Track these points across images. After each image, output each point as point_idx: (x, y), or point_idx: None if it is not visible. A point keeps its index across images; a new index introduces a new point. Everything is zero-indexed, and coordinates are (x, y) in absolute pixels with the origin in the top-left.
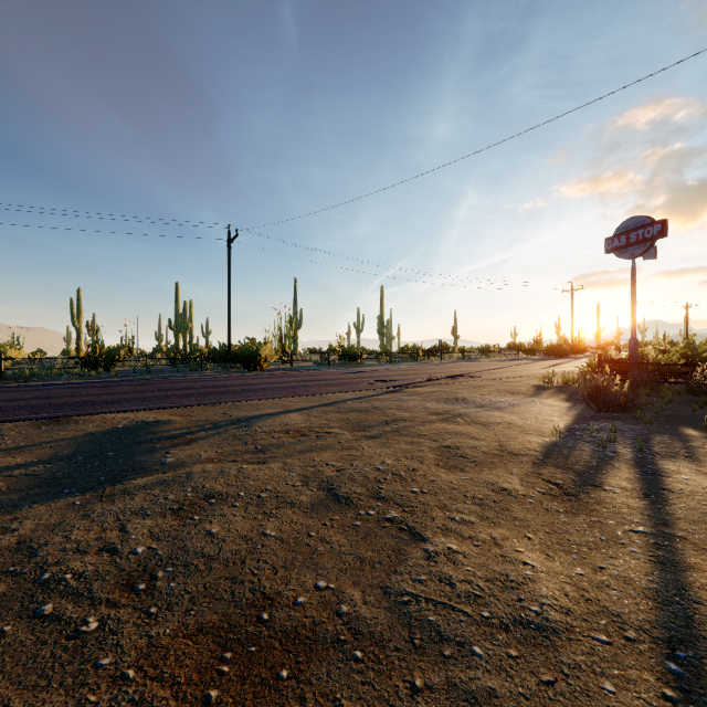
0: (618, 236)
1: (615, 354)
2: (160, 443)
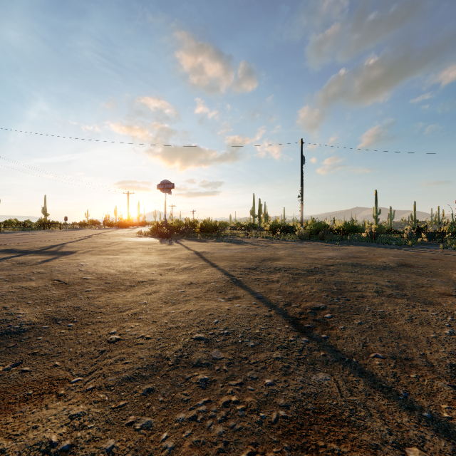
0: (161, 185)
1: (160, 224)
2: (48, 250)
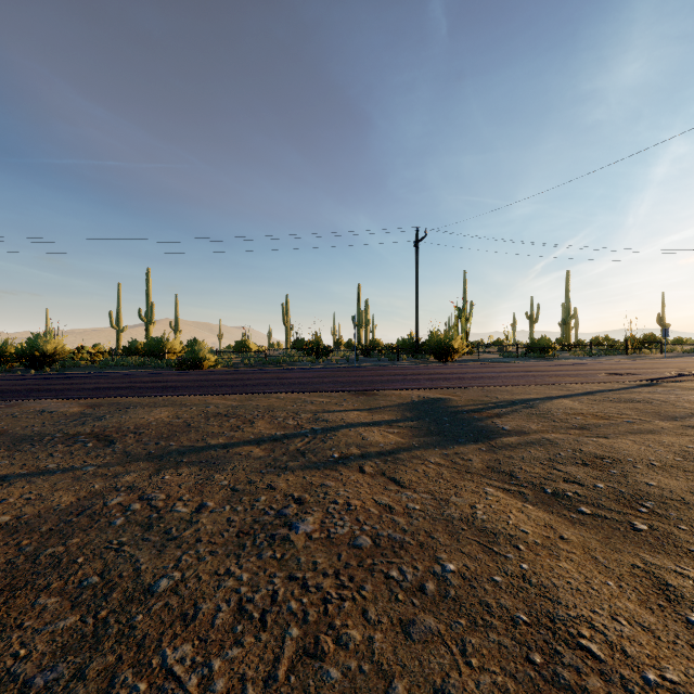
0: None
1: None
2: (473, 415)
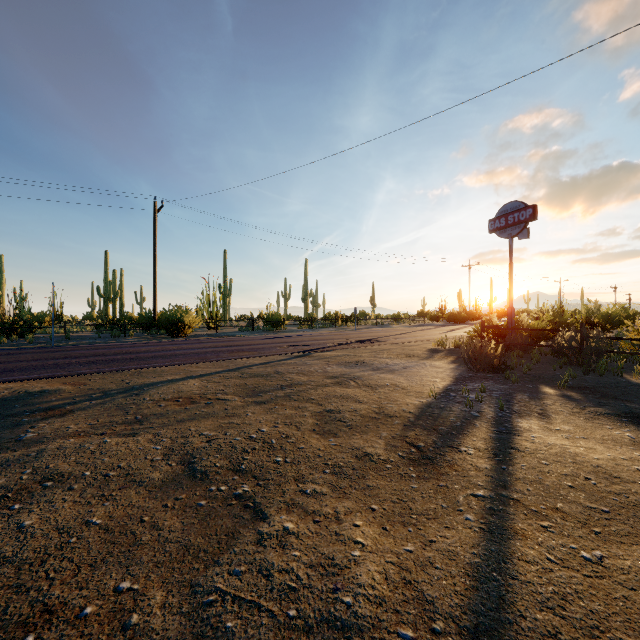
0: (498, 218)
1: (497, 320)
2: (31, 416)
